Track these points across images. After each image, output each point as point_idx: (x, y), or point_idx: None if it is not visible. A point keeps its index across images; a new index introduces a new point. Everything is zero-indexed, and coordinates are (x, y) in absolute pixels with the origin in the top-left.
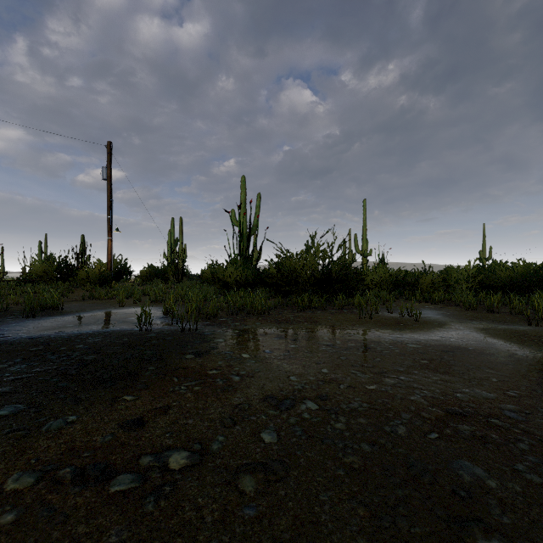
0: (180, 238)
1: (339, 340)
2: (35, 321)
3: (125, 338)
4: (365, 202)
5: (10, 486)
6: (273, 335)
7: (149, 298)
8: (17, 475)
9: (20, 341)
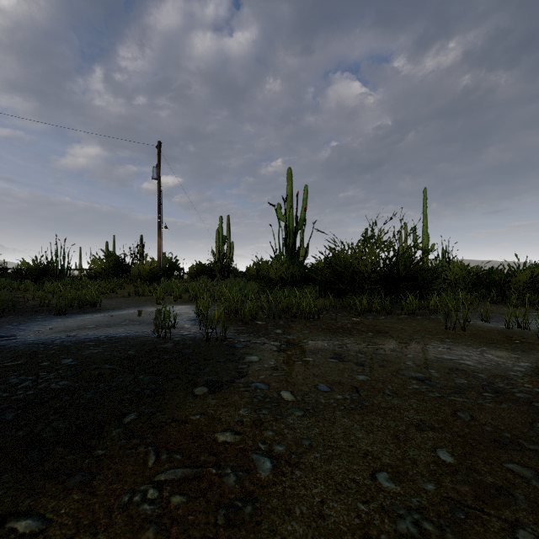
0: (227, 236)
1: (435, 369)
2: (61, 320)
3: (133, 349)
4: (425, 191)
5: None
6: (328, 353)
7: (189, 295)
8: None
9: (15, 348)
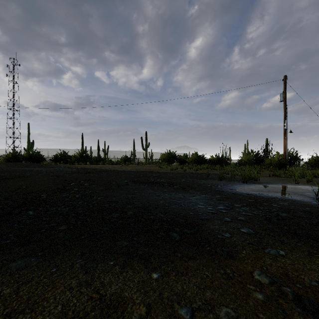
0: None
1: None
2: (247, 185)
3: (307, 207)
4: None
5: (256, 276)
6: None
7: None
8: (258, 272)
9: (243, 194)
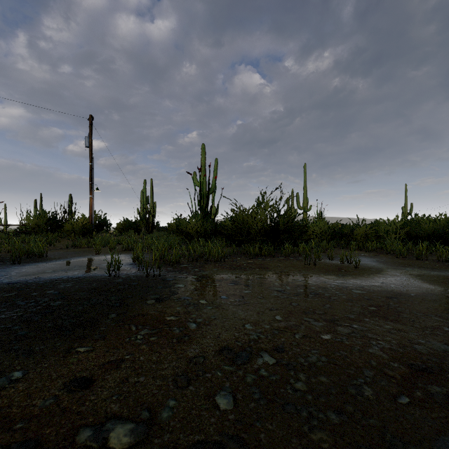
0: (151, 197)
1: (289, 286)
2: (19, 267)
3: (95, 283)
4: (305, 166)
5: None
6: (229, 281)
7: (122, 246)
8: None
9: None
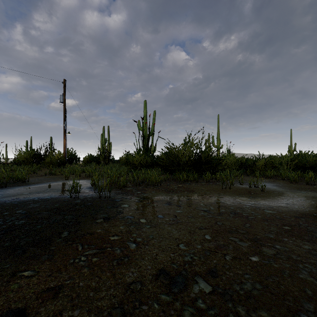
0: (108, 138)
1: (212, 206)
2: (4, 190)
3: (57, 204)
4: (218, 116)
5: None
6: (164, 201)
7: (85, 174)
8: None
9: None
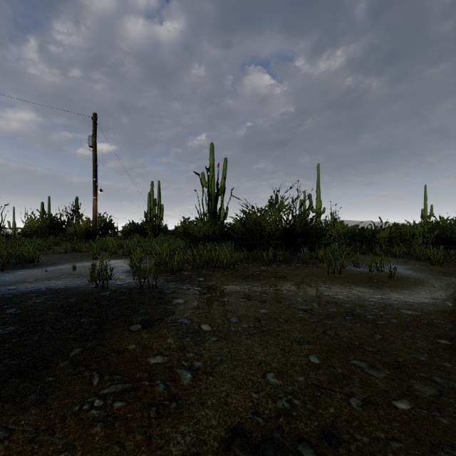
0: (158, 199)
1: (316, 302)
2: None
3: (74, 297)
4: (318, 166)
5: None
6: (239, 294)
7: (123, 251)
8: None
9: None
